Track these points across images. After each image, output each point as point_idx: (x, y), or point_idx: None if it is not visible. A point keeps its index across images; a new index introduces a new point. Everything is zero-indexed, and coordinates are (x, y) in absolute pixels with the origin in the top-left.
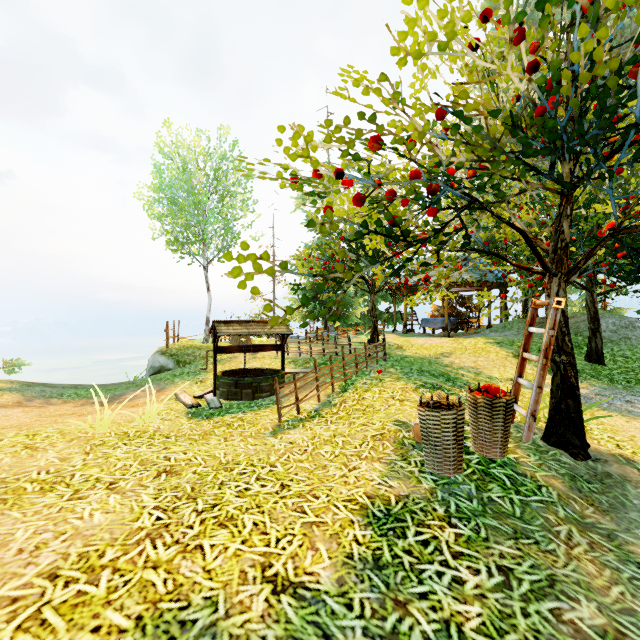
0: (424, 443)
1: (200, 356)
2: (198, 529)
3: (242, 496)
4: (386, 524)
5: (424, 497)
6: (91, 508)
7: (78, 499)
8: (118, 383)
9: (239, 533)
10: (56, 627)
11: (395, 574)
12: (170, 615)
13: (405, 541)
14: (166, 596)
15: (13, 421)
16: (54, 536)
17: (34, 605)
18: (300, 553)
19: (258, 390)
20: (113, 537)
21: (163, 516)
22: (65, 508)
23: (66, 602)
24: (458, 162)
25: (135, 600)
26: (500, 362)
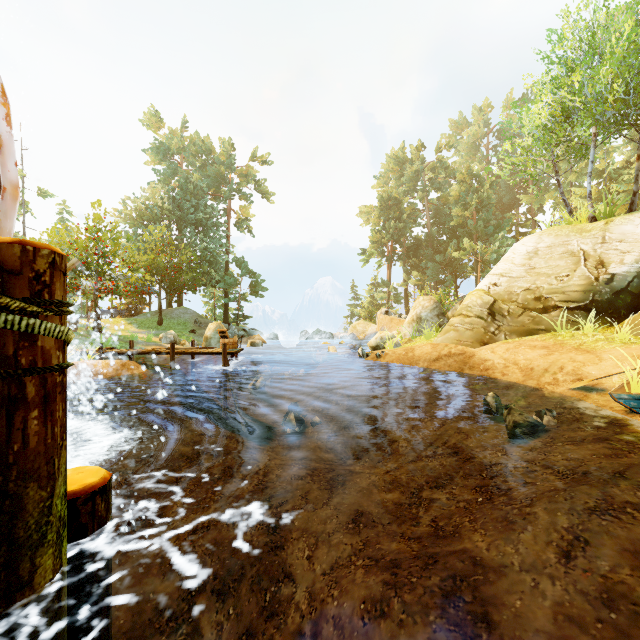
0: None
1: None
2: None
3: None
4: None
5: None
6: None
7: None
8: None
9: None
10: None
11: None
12: None
13: None
14: None
15: None
16: None
17: None
18: None
19: None
20: None
21: None
22: None
23: None
24: None
25: None
26: (120, 325)
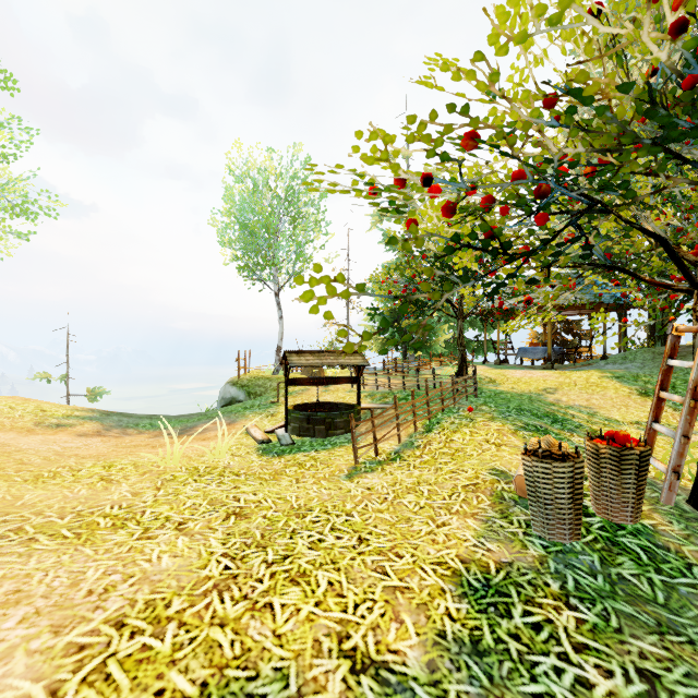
0: (530, 500)
1: (271, 388)
2: (268, 584)
3: (315, 548)
4: (485, 597)
5: (532, 567)
6: (159, 550)
7: (147, 539)
8: (190, 414)
9: (312, 593)
10: (120, 684)
11: (500, 664)
12: (237, 685)
13: (510, 622)
14: (233, 661)
15: (92, 451)
16: (123, 579)
17: (100, 656)
18: (382, 624)
19: (332, 427)
20: (180, 585)
21: (231, 565)
22: (134, 548)
23: (131, 656)
24: (573, 157)
25: (200, 662)
26: (621, 401)
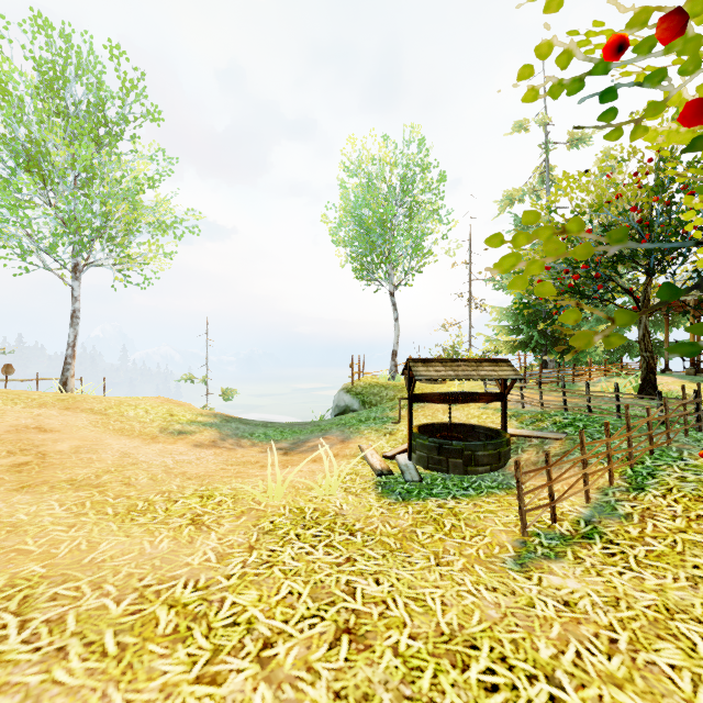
0: None
1: (387, 397)
2: None
3: None
4: None
5: None
6: None
7: (210, 682)
8: (304, 423)
9: None
10: None
11: None
12: None
13: None
14: None
15: (201, 468)
16: None
17: None
18: None
19: (472, 461)
20: None
21: None
22: None
23: None
24: None
25: None
26: None
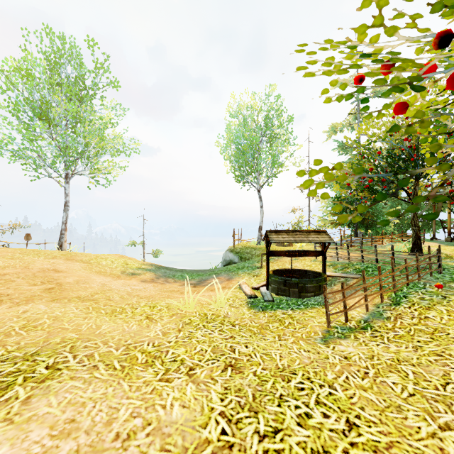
0: None
1: (255, 254)
2: None
3: (304, 425)
4: None
5: None
6: (173, 396)
7: (166, 381)
8: (205, 270)
9: None
10: None
11: None
12: None
13: None
14: None
15: (147, 293)
16: (142, 425)
17: None
18: None
19: (303, 290)
20: (184, 445)
21: (227, 429)
22: (156, 389)
23: None
24: None
25: None
26: None
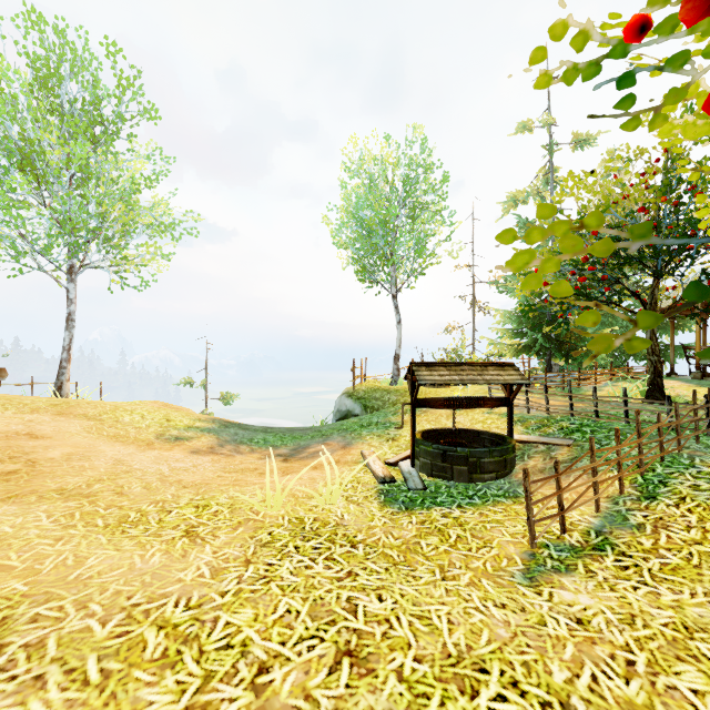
0: None
1: (389, 401)
2: None
3: None
4: None
5: None
6: None
7: None
8: (305, 428)
9: None
10: None
11: None
12: None
13: None
14: None
15: (197, 475)
16: None
17: None
18: None
19: (477, 468)
20: None
21: None
22: None
23: None
24: None
25: None
26: None
